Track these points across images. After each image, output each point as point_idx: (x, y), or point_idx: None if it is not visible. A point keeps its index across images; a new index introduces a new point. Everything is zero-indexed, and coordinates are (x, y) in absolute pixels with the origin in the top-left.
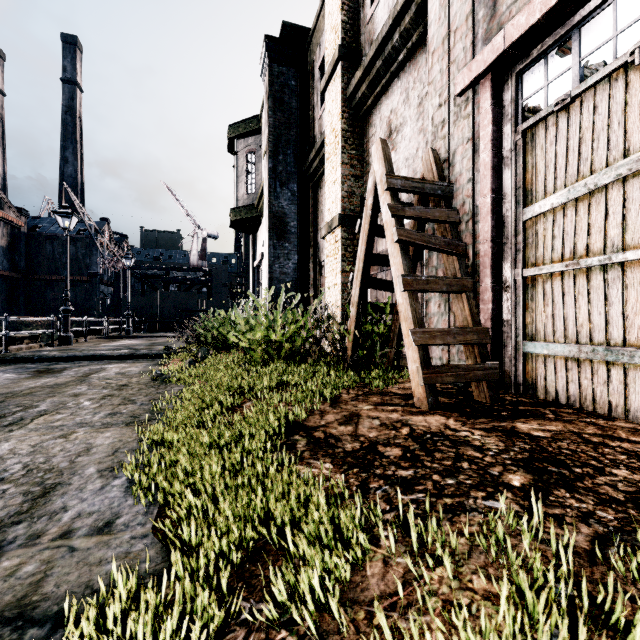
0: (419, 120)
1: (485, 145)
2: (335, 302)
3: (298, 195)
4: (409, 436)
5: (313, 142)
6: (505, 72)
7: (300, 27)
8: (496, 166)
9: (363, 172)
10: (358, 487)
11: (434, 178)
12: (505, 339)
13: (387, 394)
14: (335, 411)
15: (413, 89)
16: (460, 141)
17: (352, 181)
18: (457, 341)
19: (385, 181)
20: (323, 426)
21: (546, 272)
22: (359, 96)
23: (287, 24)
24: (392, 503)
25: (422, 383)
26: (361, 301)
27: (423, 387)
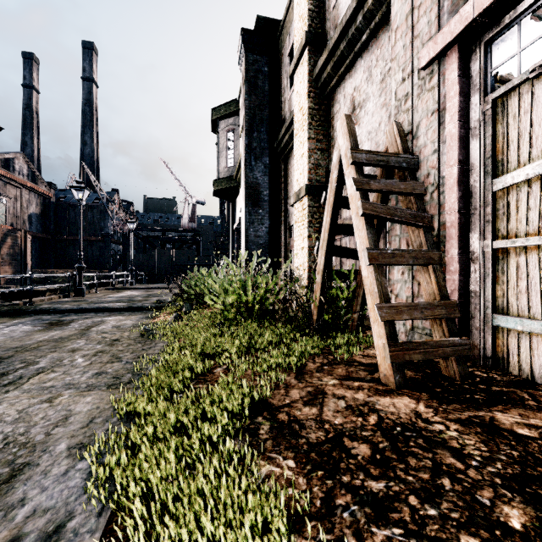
0: (382, 95)
1: (451, 116)
2: (302, 264)
3: (270, 167)
4: (377, 428)
5: (283, 120)
6: (473, 42)
7: (272, 20)
8: (463, 137)
9: (328, 146)
10: (322, 502)
11: (398, 151)
12: (473, 310)
13: (352, 364)
14: (300, 385)
15: (376, 66)
16: (424, 113)
17: (318, 154)
18: (424, 316)
19: (350, 156)
20: (287, 406)
21: (520, 245)
22: (324, 76)
23: (261, 18)
24: (362, 539)
25: (389, 361)
26: (326, 269)
27: (390, 364)
